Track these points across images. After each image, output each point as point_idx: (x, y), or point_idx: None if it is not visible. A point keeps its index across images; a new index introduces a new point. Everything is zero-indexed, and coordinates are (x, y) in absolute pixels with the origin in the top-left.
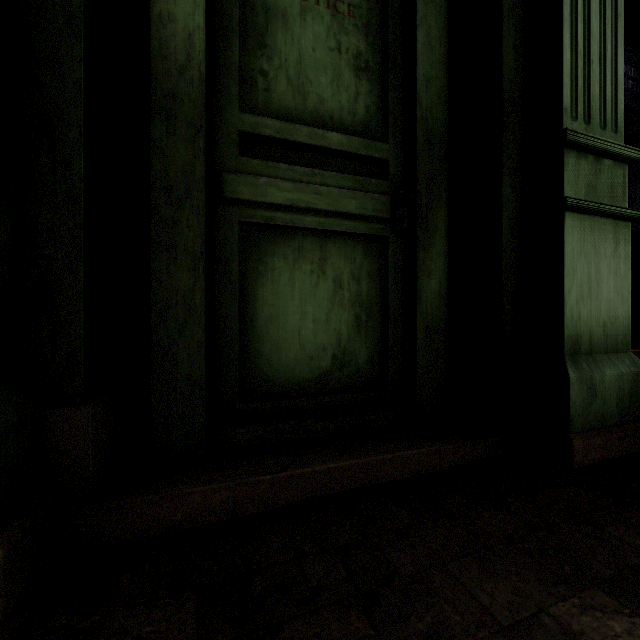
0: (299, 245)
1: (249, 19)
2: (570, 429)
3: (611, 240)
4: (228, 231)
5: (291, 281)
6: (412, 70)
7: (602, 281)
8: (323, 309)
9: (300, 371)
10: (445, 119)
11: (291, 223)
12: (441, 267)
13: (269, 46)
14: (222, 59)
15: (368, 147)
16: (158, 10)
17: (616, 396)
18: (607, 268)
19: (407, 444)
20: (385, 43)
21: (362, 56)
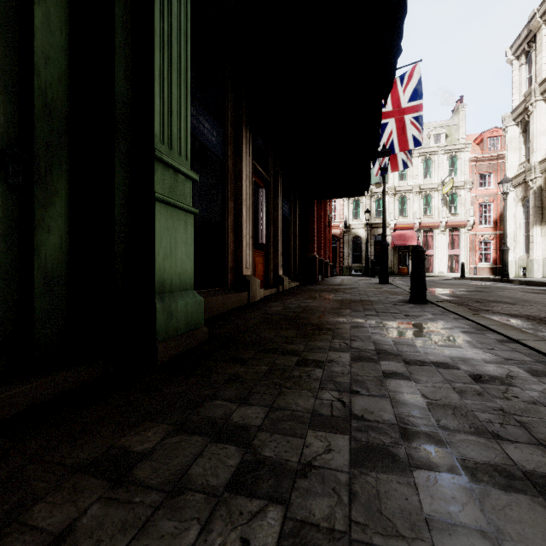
0: None
1: None
2: (157, 340)
3: (183, 224)
4: None
5: None
6: (29, 39)
7: (178, 248)
8: None
9: None
10: (67, 100)
11: None
12: (62, 225)
13: None
14: None
15: None
16: None
17: (184, 316)
18: (181, 240)
19: (18, 384)
20: None
21: None
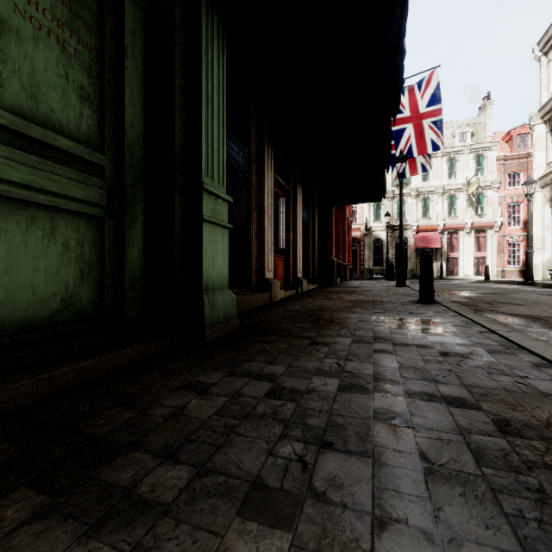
0: (32, 215)
1: None
2: (205, 325)
3: (221, 237)
4: None
5: (25, 242)
6: (122, 113)
7: (218, 256)
8: (54, 265)
9: (33, 312)
10: (143, 151)
11: (26, 198)
12: (140, 241)
13: (3, 51)
14: None
15: (90, 154)
16: None
17: (223, 309)
18: (220, 250)
19: (123, 348)
20: (103, 87)
21: (85, 89)
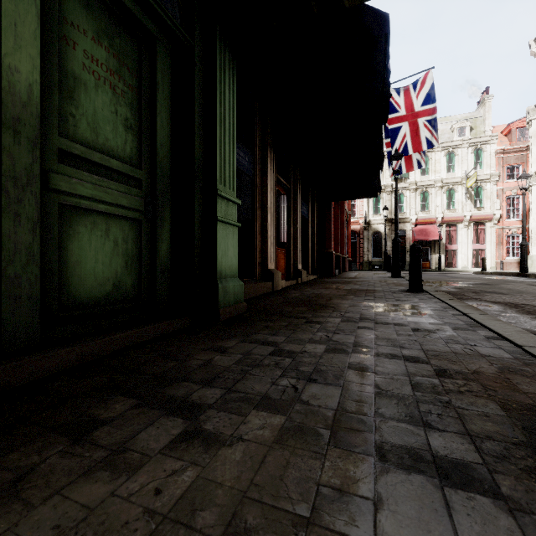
0: (94, 220)
1: (64, 80)
2: (219, 307)
3: (232, 234)
4: (51, 208)
5: (90, 240)
6: (154, 136)
7: (229, 250)
8: (108, 257)
9: (95, 293)
10: (170, 165)
11: (91, 207)
12: (168, 238)
13: (76, 100)
14: (47, 101)
15: (132, 171)
16: (8, 62)
17: (233, 294)
18: (231, 245)
19: (158, 322)
20: (141, 117)
21: (129, 120)
